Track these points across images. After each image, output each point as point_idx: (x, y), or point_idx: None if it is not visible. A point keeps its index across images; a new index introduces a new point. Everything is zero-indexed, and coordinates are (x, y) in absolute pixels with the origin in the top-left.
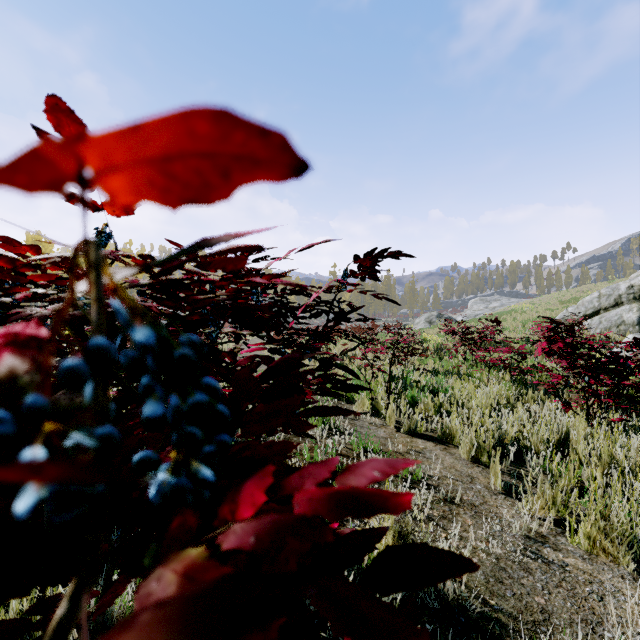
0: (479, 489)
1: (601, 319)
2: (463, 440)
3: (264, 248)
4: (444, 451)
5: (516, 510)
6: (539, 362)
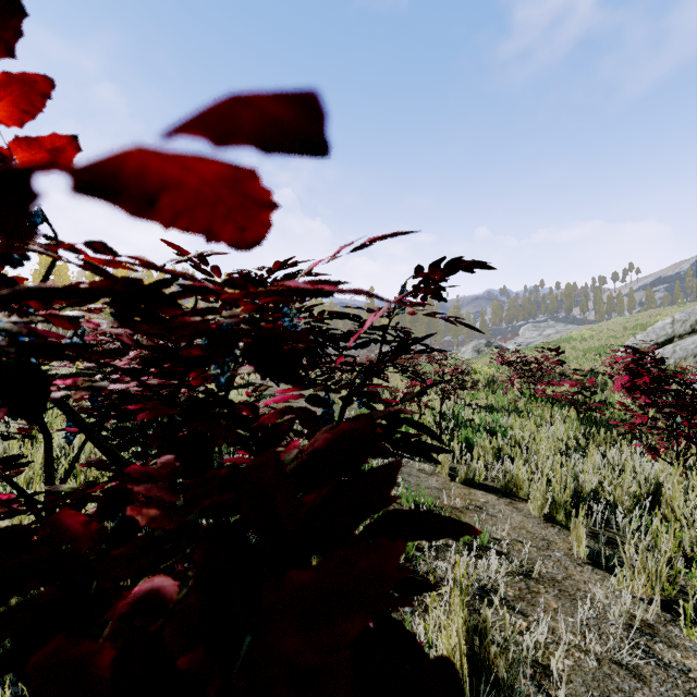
0: (559, 557)
1: (675, 348)
2: (532, 493)
3: (324, 144)
4: (510, 506)
5: (609, 587)
6: (606, 397)
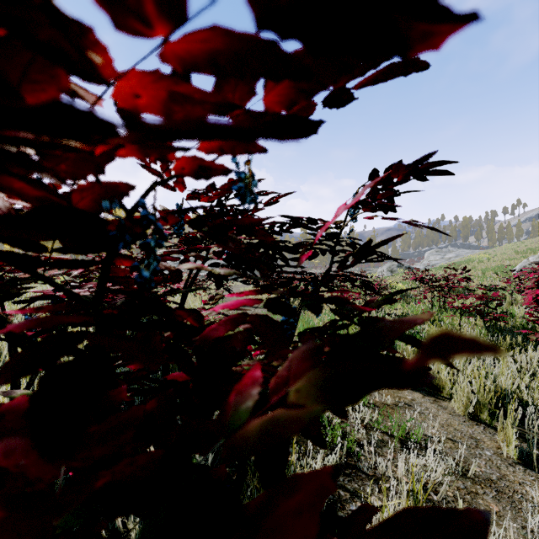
0: (489, 456)
1: None
2: (456, 393)
3: None
4: (435, 404)
5: None
6: (505, 308)
